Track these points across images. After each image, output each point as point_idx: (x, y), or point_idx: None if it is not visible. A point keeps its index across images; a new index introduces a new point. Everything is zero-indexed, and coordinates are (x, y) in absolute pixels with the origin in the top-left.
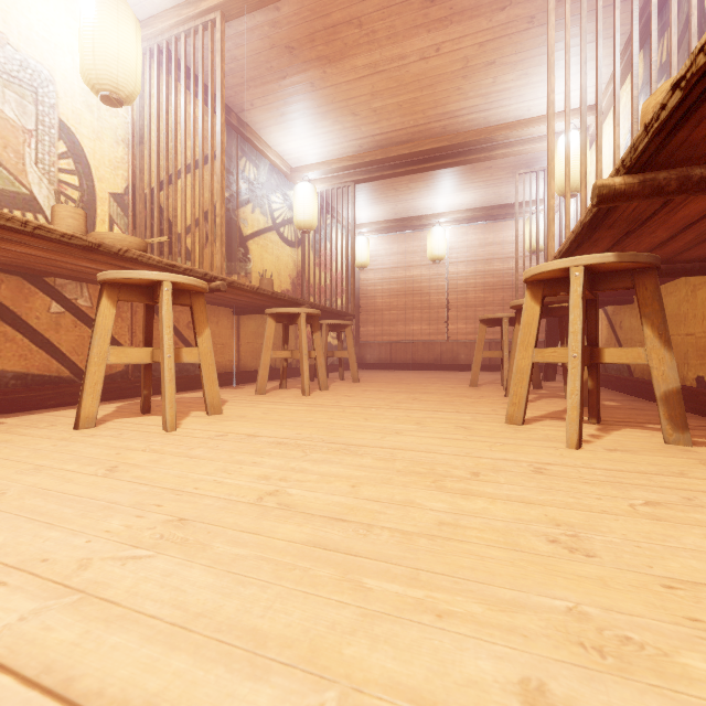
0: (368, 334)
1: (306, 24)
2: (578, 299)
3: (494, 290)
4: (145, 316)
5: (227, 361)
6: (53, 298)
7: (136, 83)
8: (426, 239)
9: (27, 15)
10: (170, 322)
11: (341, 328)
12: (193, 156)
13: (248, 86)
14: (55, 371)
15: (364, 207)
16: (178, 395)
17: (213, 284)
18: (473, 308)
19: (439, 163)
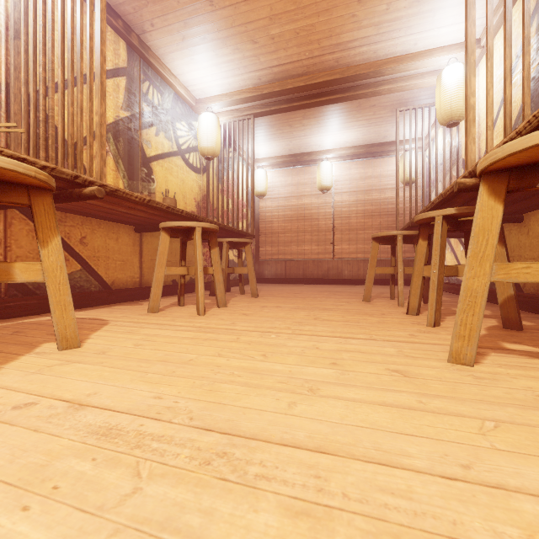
0: (267, 253)
1: None
2: None
3: (373, 216)
4: None
5: (128, 277)
6: None
7: None
8: (315, 173)
9: None
10: None
11: (241, 245)
12: (70, 48)
13: (146, 1)
14: None
15: (263, 143)
16: None
17: (87, 189)
18: (355, 231)
19: (330, 98)
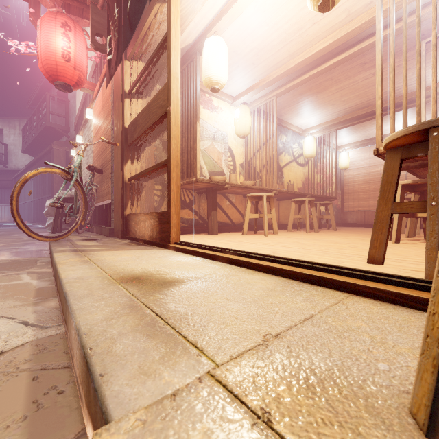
0: (349, 207)
1: (307, 86)
2: (398, 195)
3: None
4: (255, 204)
5: None
6: (227, 200)
7: (249, 130)
8: None
9: (222, 120)
10: (266, 206)
11: (326, 204)
12: (265, 147)
13: (283, 109)
14: (227, 221)
15: (344, 137)
16: (259, 231)
17: (273, 192)
18: None
19: (387, 112)
